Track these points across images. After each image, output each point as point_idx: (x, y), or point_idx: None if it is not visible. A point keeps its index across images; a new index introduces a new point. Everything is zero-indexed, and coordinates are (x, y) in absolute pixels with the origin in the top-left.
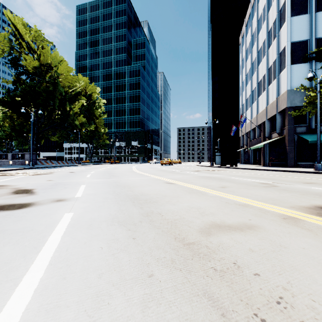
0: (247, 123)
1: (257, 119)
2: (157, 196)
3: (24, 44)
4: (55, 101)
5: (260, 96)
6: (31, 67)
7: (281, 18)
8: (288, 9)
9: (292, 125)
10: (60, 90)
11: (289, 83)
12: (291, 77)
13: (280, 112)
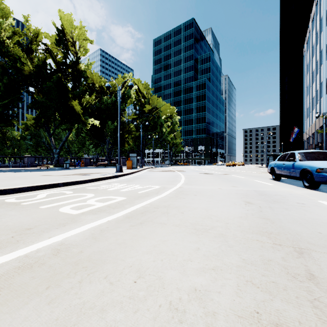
0: (307, 130)
1: (311, 129)
2: (227, 171)
3: (140, 94)
4: (157, 127)
5: (313, 110)
6: (147, 109)
7: (321, 59)
8: (323, 56)
9: (326, 137)
10: (161, 120)
11: (324, 108)
12: (326, 103)
13: (321, 127)
